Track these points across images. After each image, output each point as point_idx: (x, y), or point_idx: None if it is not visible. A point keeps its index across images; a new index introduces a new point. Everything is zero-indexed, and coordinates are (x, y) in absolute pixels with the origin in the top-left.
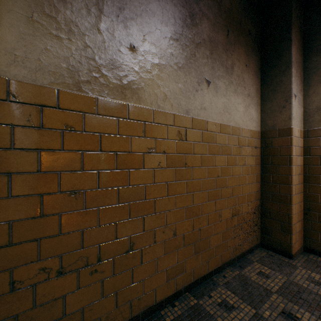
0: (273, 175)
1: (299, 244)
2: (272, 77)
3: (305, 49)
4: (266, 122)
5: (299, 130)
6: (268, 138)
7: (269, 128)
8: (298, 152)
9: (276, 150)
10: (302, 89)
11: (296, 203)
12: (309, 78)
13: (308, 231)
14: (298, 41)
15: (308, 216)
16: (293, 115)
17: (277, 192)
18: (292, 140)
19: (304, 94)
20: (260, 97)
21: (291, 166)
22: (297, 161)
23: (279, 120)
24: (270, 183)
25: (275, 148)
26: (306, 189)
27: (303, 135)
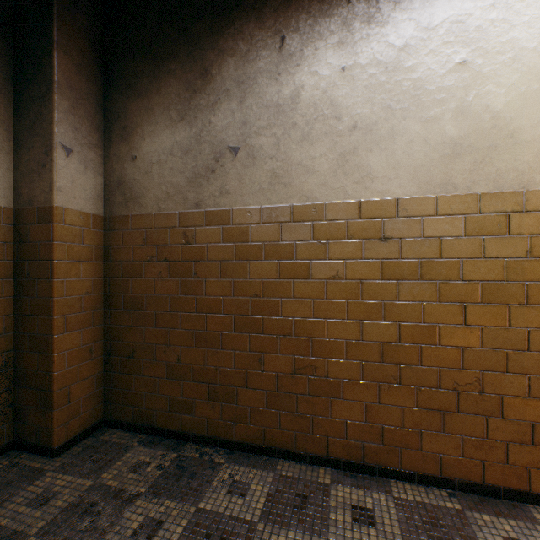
0: (31, 299)
1: (90, 418)
2: (29, 103)
3: (106, 77)
4: (21, 191)
5: (90, 215)
6: (25, 223)
7: (26, 203)
8: (85, 254)
9: (35, 248)
10: (101, 145)
11: (75, 348)
12: (111, 129)
13: (110, 391)
14: (83, 53)
15: (110, 366)
16: (58, 183)
17: (36, 333)
18: (55, 231)
19: (105, 154)
20: (14, 137)
21: (54, 280)
22: (80, 270)
23: (39, 190)
24: (28, 316)
25: (33, 245)
26: (107, 320)
27: (105, 225)
